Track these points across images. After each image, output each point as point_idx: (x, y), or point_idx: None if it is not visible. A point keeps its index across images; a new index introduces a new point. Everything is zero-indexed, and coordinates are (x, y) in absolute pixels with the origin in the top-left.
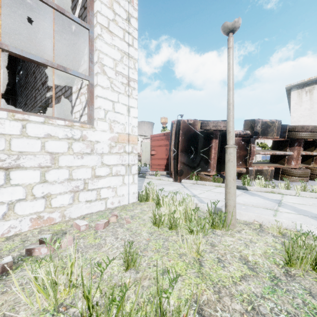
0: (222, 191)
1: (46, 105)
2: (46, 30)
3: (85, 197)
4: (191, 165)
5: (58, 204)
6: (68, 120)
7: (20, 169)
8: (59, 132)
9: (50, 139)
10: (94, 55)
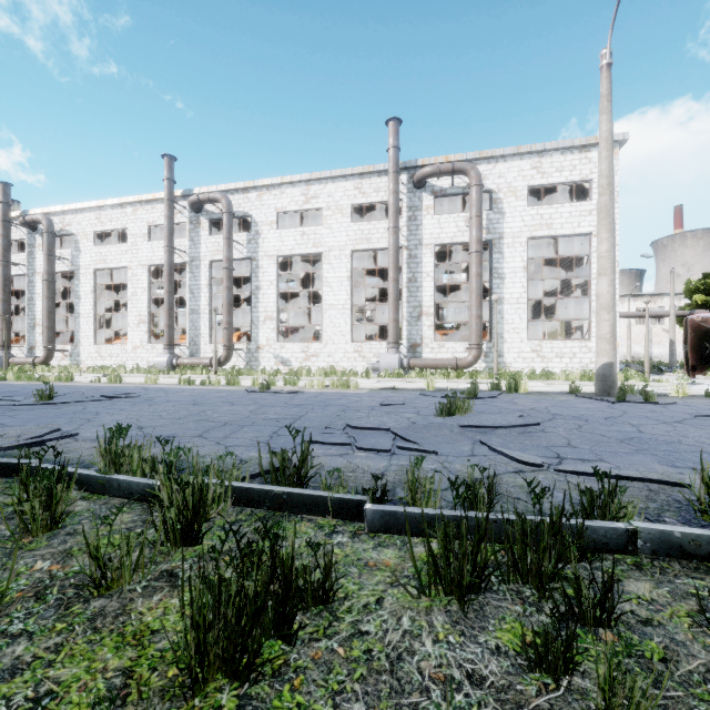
0: (709, 381)
1: (561, 309)
2: (562, 251)
3: (587, 371)
4: (707, 361)
5: (575, 371)
6: (579, 339)
7: (564, 358)
8: (576, 345)
9: (573, 348)
10: (591, 309)
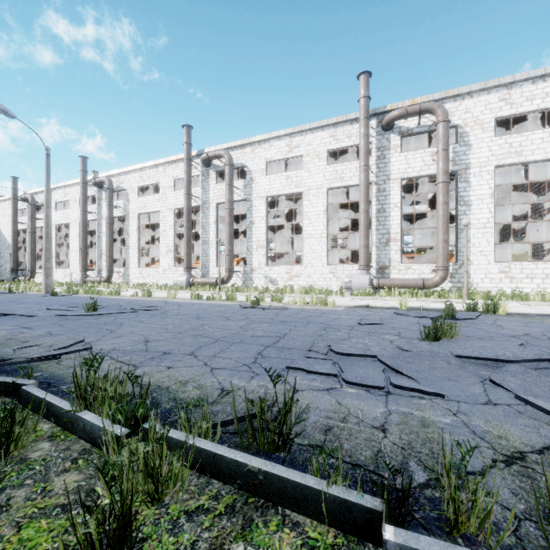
0: None
1: (527, 232)
2: (528, 178)
3: None
4: None
5: (548, 291)
6: None
7: (535, 279)
8: (549, 266)
9: (545, 269)
10: None
